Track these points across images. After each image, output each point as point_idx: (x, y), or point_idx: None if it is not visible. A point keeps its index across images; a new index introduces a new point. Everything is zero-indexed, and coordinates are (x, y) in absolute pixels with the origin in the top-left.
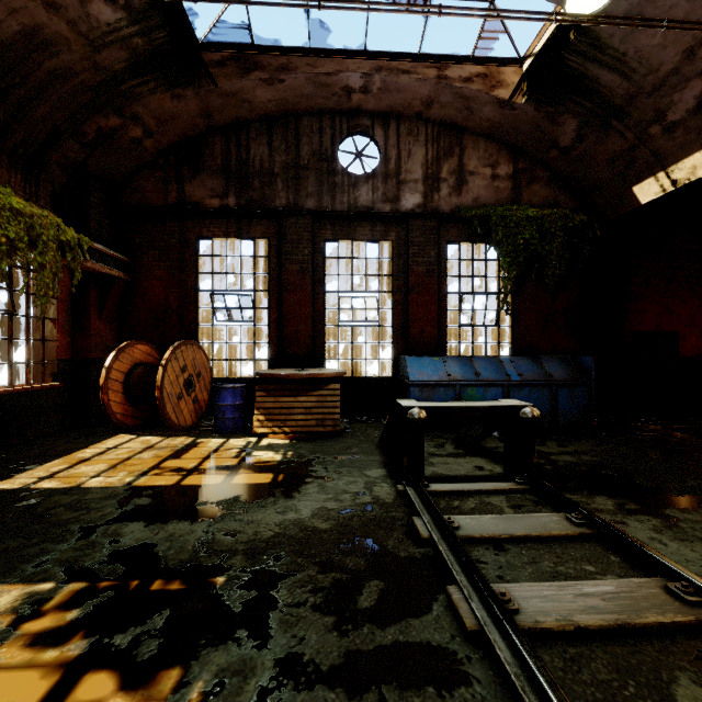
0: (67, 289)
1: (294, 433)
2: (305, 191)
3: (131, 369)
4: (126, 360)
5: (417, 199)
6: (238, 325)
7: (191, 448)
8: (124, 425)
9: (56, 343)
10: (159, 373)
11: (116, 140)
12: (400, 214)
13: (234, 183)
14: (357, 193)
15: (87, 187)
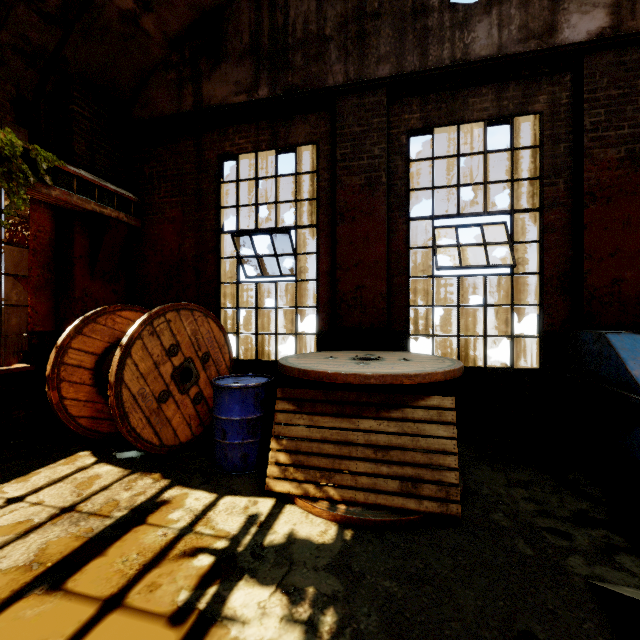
0: (46, 235)
1: (349, 504)
2: (374, 54)
3: (109, 347)
4: (100, 334)
5: (596, 19)
6: (272, 281)
7: (128, 527)
8: (95, 433)
9: (27, 310)
10: (114, 360)
11: (99, 16)
12: (560, 54)
13: (266, 67)
14: (467, 37)
15: (70, 93)
